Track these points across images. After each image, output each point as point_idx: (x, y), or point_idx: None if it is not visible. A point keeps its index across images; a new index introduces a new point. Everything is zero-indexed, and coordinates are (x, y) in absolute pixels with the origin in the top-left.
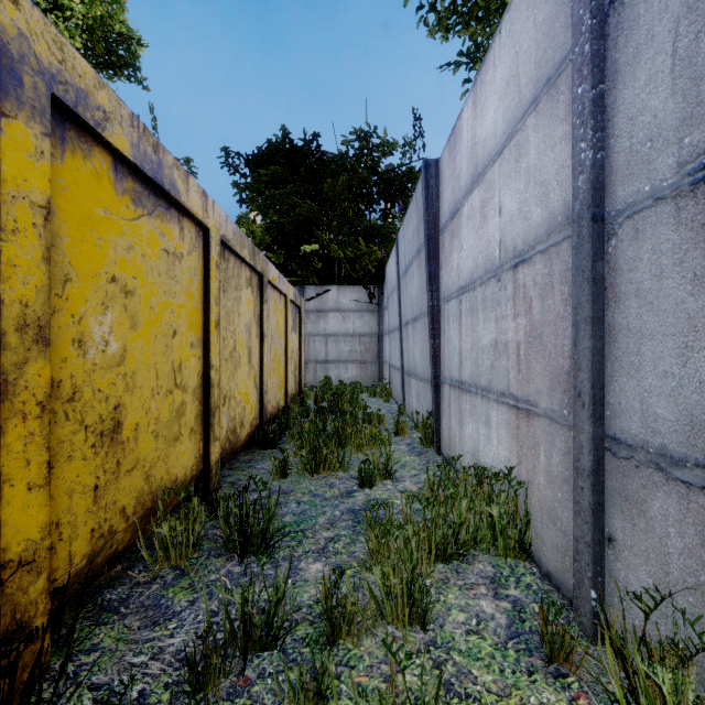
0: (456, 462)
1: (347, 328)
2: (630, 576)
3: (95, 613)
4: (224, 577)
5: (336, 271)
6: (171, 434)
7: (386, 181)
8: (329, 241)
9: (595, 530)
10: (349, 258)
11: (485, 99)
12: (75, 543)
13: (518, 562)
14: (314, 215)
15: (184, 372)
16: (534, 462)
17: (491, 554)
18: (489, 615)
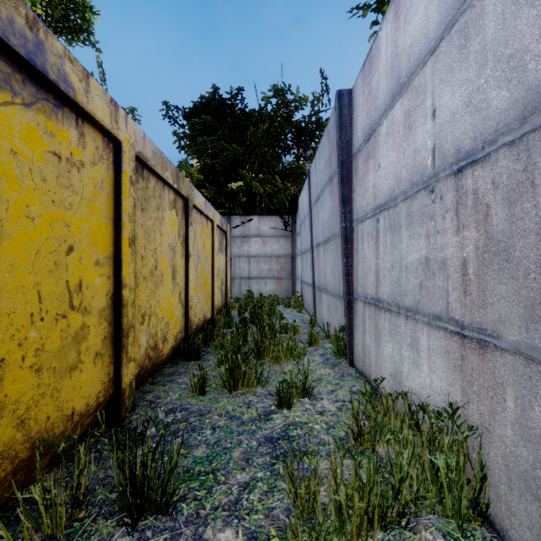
0: (378, 385)
1: (266, 251)
2: None
3: None
4: None
5: (257, 204)
6: (64, 364)
7: (298, 129)
8: (252, 179)
9: None
10: (268, 193)
11: (411, 2)
12: None
13: (473, 528)
14: (239, 157)
15: (85, 293)
16: (495, 406)
17: (437, 513)
18: None
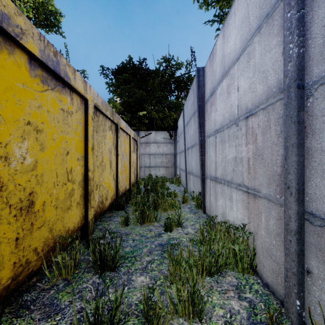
0: (214, 219)
1: (159, 151)
2: (323, 296)
3: (16, 309)
4: (90, 285)
5: (154, 124)
6: (65, 206)
7: (178, 81)
8: (151, 110)
9: (299, 266)
10: (160, 118)
11: (229, 32)
12: (2, 272)
13: (249, 276)
14: (144, 97)
15: (73, 173)
16: (258, 222)
17: (235, 271)
18: (236, 310)
